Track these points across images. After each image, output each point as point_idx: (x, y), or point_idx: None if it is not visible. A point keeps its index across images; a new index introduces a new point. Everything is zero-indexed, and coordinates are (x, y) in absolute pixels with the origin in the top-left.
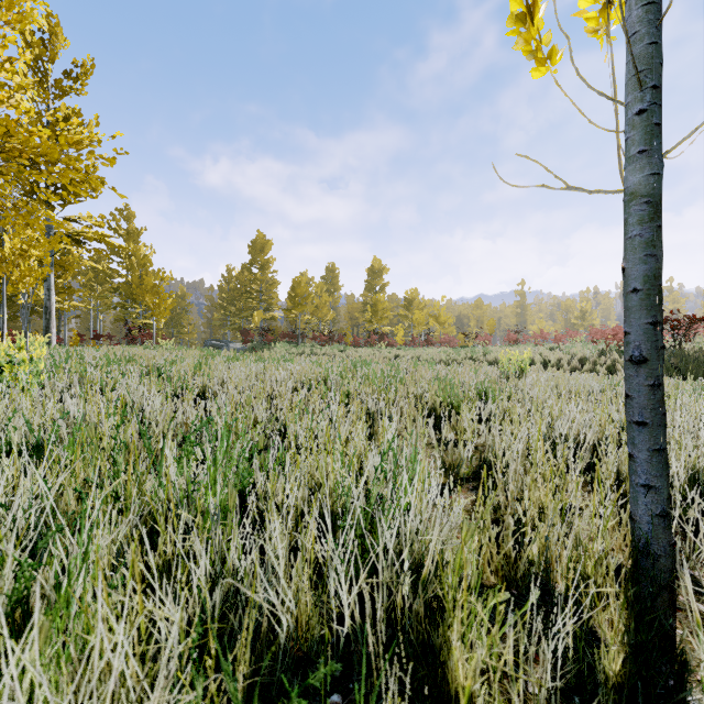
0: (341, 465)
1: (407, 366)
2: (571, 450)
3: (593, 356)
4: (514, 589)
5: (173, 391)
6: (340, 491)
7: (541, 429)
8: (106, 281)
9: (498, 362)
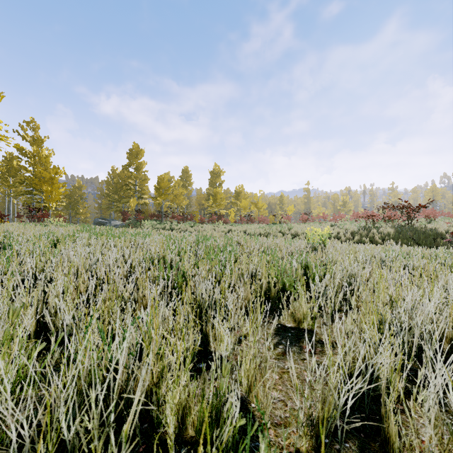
0: None
1: (238, 240)
2: None
3: (359, 231)
4: None
5: None
6: None
7: None
8: (15, 174)
9: (298, 234)
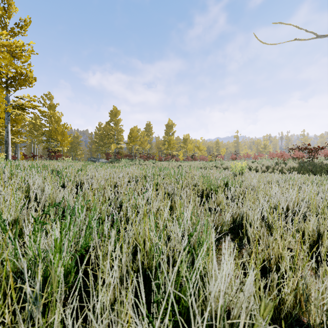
0: (154, 234)
1: (186, 170)
2: (290, 217)
3: (272, 165)
4: (278, 325)
5: (63, 182)
6: (153, 267)
7: (270, 204)
8: (39, 129)
9: (228, 168)
